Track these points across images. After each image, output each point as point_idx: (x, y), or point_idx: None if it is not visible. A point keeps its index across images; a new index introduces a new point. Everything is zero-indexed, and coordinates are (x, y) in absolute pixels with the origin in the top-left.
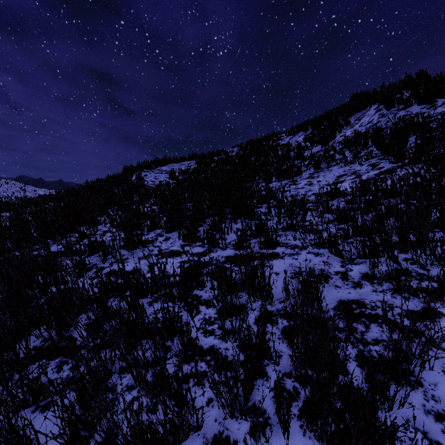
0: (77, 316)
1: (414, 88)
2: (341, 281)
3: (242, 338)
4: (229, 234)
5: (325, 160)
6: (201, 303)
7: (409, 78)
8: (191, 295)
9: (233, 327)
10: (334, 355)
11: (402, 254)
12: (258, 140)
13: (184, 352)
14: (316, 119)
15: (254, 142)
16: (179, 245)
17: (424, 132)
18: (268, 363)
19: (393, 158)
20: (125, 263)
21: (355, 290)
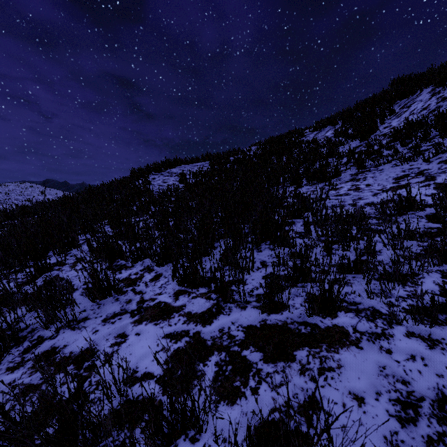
0: None
1: None
2: None
3: None
4: (249, 273)
5: (369, 158)
6: None
7: None
8: None
9: None
10: None
11: None
12: (278, 137)
13: None
14: (345, 112)
15: (273, 140)
16: (171, 292)
17: None
18: None
19: None
20: (79, 329)
21: None
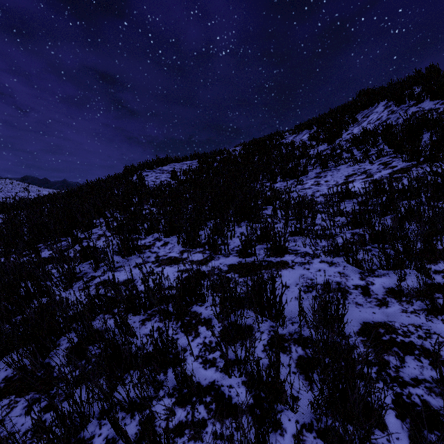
0: (59, 337)
1: (426, 83)
2: (362, 297)
3: (249, 372)
4: (232, 239)
5: (332, 159)
6: (201, 323)
7: (419, 74)
8: (189, 312)
9: (239, 359)
10: (371, 411)
11: (430, 265)
12: (261, 139)
13: (179, 389)
14: (320, 118)
15: (257, 141)
16: (177, 251)
17: (440, 128)
18: (282, 409)
19: (406, 156)
20: (119, 271)
21: (381, 310)
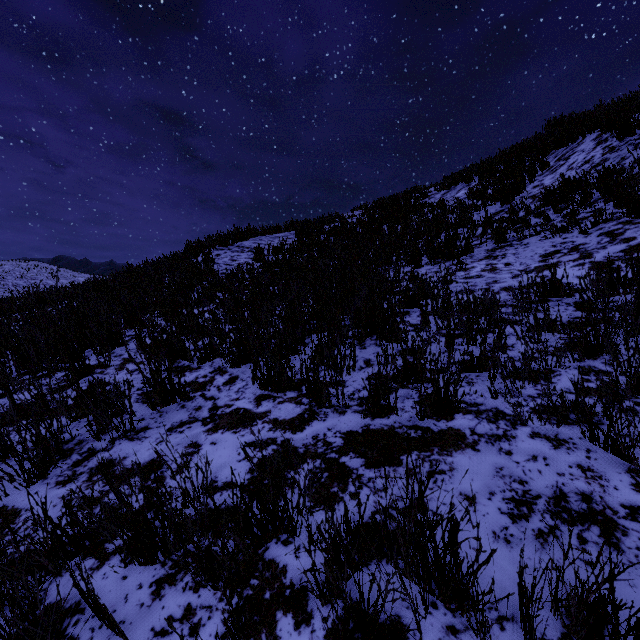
0: None
1: None
2: None
3: None
4: (350, 374)
5: (512, 228)
6: (284, 601)
7: None
8: (261, 561)
9: None
10: None
11: None
12: (392, 197)
13: None
14: (484, 164)
15: (385, 202)
16: (251, 397)
17: None
18: None
19: None
20: (139, 440)
21: None
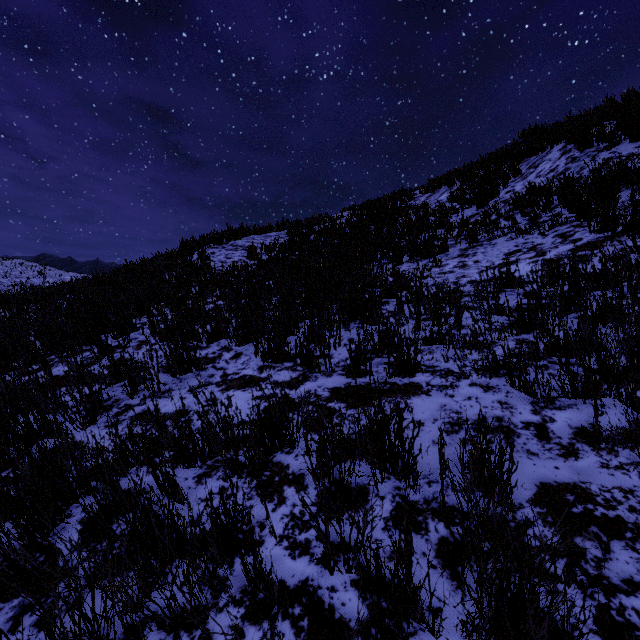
0: (70, 502)
1: (623, 117)
2: (538, 442)
3: (362, 564)
4: (336, 349)
5: (484, 229)
6: (288, 481)
7: (612, 104)
8: (271, 463)
9: (346, 546)
10: None
11: None
12: (379, 199)
13: (251, 593)
14: (466, 169)
15: (373, 204)
16: (255, 367)
17: None
18: (416, 630)
19: (596, 224)
20: (166, 398)
21: (567, 463)
